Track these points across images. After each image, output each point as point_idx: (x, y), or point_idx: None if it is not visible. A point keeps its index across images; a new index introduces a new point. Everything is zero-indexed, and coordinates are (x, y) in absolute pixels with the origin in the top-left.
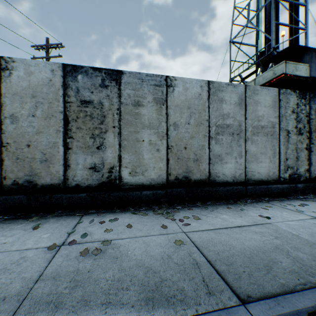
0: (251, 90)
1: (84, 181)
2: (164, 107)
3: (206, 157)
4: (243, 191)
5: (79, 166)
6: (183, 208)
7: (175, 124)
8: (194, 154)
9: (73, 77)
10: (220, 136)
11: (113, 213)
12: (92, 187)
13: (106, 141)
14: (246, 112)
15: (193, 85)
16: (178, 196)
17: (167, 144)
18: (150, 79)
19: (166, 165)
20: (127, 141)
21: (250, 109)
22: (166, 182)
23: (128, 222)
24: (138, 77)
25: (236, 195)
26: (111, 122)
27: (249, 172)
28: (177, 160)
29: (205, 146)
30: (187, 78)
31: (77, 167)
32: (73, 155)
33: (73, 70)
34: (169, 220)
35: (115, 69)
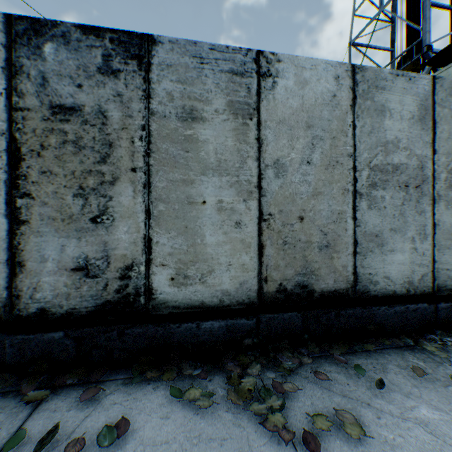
0: (444, 89)
1: (59, 302)
2: (253, 124)
3: (347, 240)
4: (429, 314)
5: (48, 264)
6: (300, 366)
7: (278, 164)
8: (320, 232)
9: (32, 49)
10: (379, 190)
11: (126, 384)
12: (79, 316)
13: (115, 205)
14: (434, 137)
15: (319, 74)
16: (285, 331)
17: (260, 211)
18: (221, 59)
19: (256, 259)
20: (165, 203)
21: (443, 132)
22: (258, 299)
23: (153, 441)
24: (193, 52)
25: (415, 324)
26: (126, 159)
27: (440, 270)
28: (281, 247)
29: (346, 215)
30: (306, 59)
31: (42, 266)
32: (33, 239)
33: (33, 32)
34: (272, 431)
35: (137, 33)
